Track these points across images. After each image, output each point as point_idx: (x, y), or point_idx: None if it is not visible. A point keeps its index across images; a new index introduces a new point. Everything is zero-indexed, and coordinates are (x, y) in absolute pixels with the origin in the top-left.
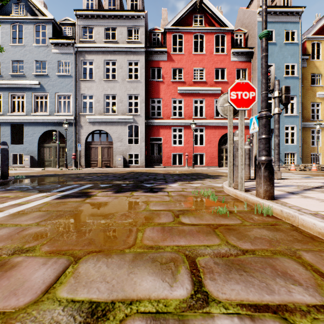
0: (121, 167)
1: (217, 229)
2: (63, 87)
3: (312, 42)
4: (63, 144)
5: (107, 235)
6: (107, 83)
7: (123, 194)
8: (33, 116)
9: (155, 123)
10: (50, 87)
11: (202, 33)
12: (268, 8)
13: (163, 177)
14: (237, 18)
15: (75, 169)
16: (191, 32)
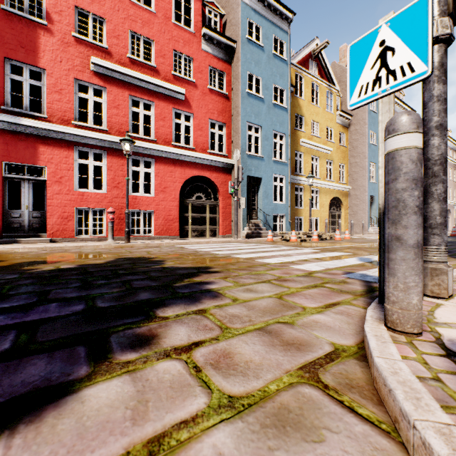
0: None
1: None
2: None
3: (296, 73)
4: None
5: None
6: None
7: None
8: None
9: (23, 128)
10: None
11: None
12: None
13: None
14: None
15: None
16: None
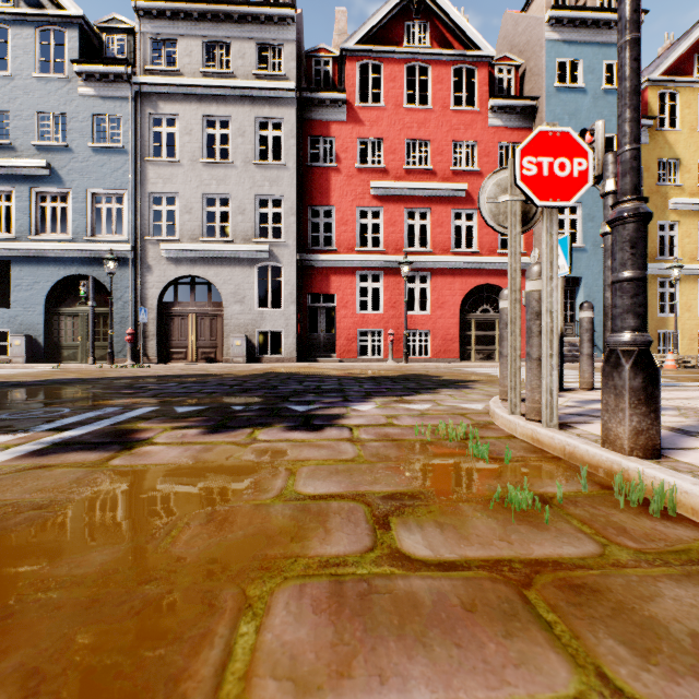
0: (241, 362)
1: (532, 587)
2: (104, 175)
3: (659, 91)
4: (106, 307)
5: (112, 640)
6: (210, 168)
7: (230, 435)
8: (34, 241)
9: (320, 262)
10: (75, 175)
11: (424, 61)
12: (569, 12)
13: (337, 385)
14: (501, 35)
15: (133, 366)
16: (401, 58)
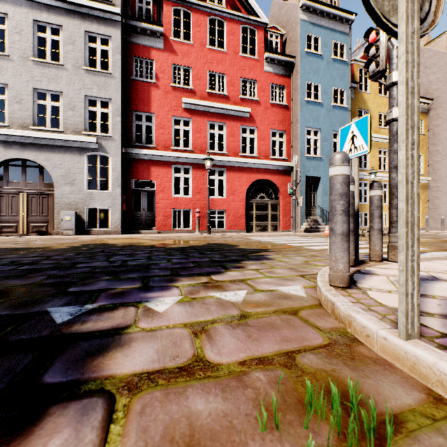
0: (71, 234)
1: None
2: None
3: (359, 68)
4: None
5: None
6: (40, 67)
7: None
8: None
9: (142, 156)
10: None
11: (222, 17)
12: (314, 4)
13: (145, 260)
14: (270, 15)
15: None
16: (205, 11)
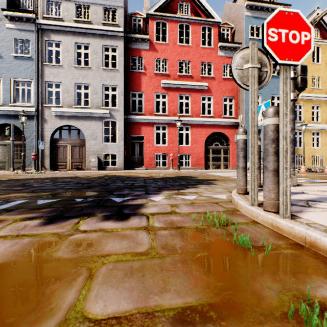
0: (95, 170)
1: None
2: (20, 71)
3: None
4: (22, 141)
5: None
6: (78, 70)
7: (59, 226)
8: None
9: (136, 120)
10: (4, 70)
11: (187, 22)
12: (255, 3)
13: (143, 183)
14: (223, 13)
15: (35, 172)
16: (176, 20)
